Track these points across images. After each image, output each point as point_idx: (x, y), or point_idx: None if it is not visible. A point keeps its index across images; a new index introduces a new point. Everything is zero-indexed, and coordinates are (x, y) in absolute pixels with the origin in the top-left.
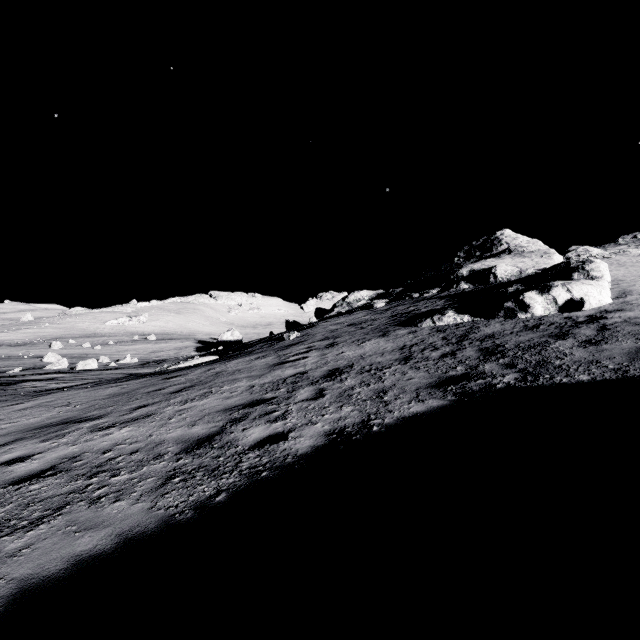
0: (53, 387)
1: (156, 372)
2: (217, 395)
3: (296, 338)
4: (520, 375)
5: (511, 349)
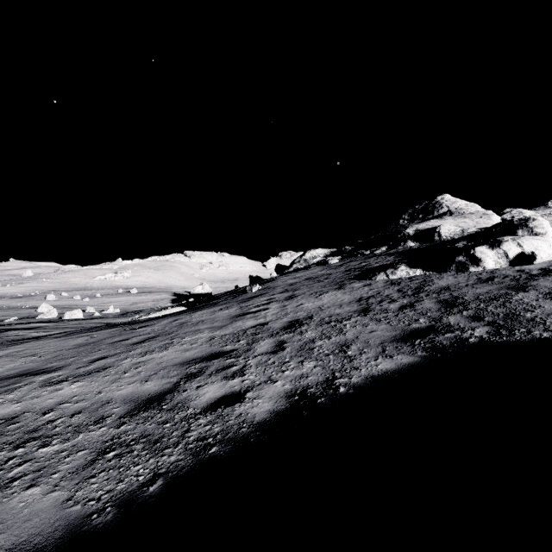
0: (33, 336)
1: (127, 322)
2: (177, 347)
3: (258, 291)
4: (491, 328)
5: (472, 301)
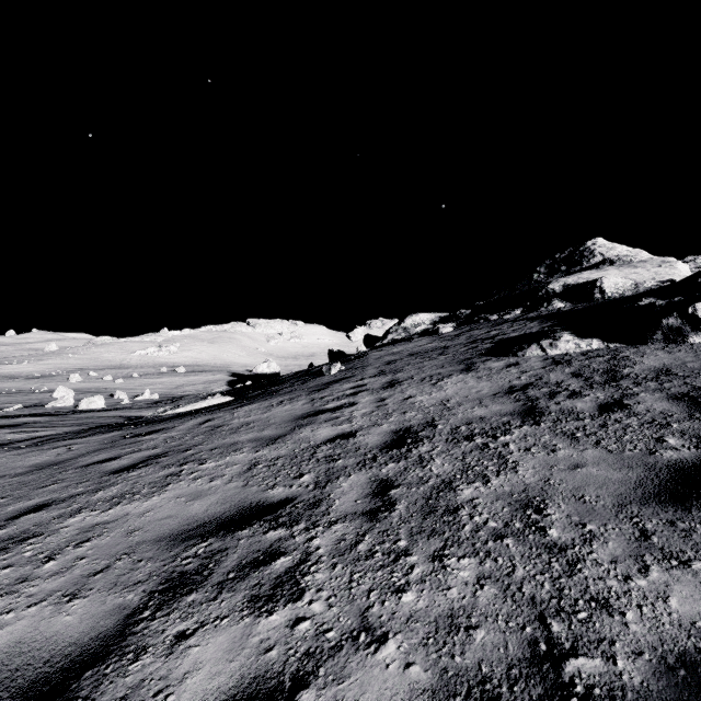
0: (5, 439)
1: (141, 420)
2: (183, 484)
3: (339, 372)
4: None
5: None
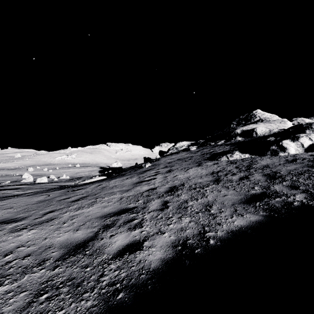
0: (15, 193)
1: (71, 186)
2: (99, 204)
3: (149, 166)
4: (307, 195)
5: (286, 175)
